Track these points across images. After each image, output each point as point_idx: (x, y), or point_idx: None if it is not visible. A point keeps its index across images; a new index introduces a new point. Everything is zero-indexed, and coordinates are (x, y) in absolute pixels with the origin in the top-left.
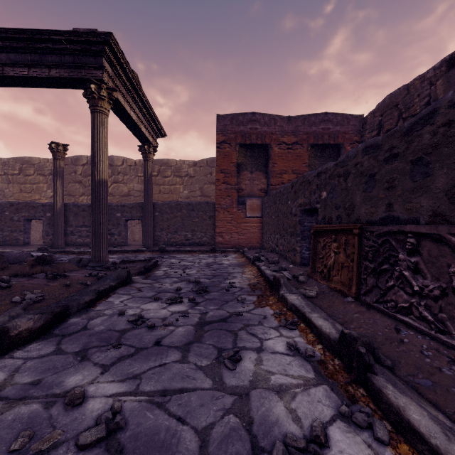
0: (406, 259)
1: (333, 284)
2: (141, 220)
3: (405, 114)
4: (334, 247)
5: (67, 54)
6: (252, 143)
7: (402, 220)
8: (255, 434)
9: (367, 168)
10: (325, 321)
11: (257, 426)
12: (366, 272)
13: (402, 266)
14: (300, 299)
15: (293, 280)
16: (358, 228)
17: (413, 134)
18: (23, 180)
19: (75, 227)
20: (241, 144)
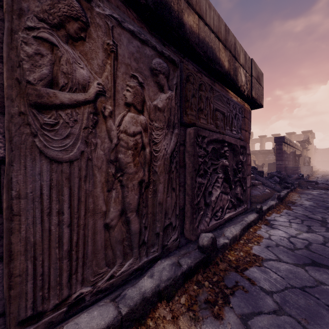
0: None
1: None
2: None
3: None
4: None
5: None
6: None
7: None
8: None
9: None
10: None
11: None
12: None
13: None
14: None
15: None
16: None
17: None
18: None
19: None
20: None
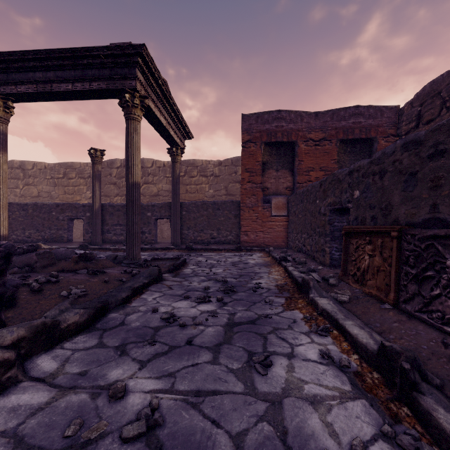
0: None
1: (367, 289)
2: (170, 219)
3: (449, 102)
4: (368, 250)
5: (104, 67)
6: (278, 141)
7: (449, 222)
8: (290, 446)
9: (407, 166)
10: (361, 330)
11: (291, 438)
12: (406, 278)
13: None
14: (332, 304)
15: (323, 282)
16: (397, 230)
17: None
18: (66, 183)
19: (110, 226)
20: (266, 143)
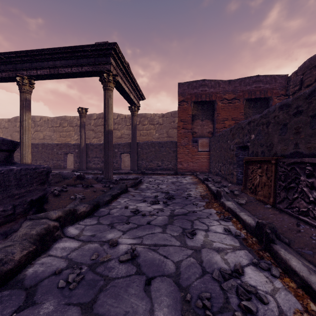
0: (305, 180)
1: (257, 197)
2: (130, 153)
3: None
4: (259, 172)
5: (91, 57)
6: (203, 100)
7: (304, 154)
8: (204, 266)
9: (281, 120)
10: (248, 217)
11: (205, 263)
12: (280, 188)
13: (302, 185)
14: (233, 204)
15: (231, 193)
16: (275, 159)
17: (312, 98)
18: (61, 130)
19: (91, 158)
20: (195, 102)
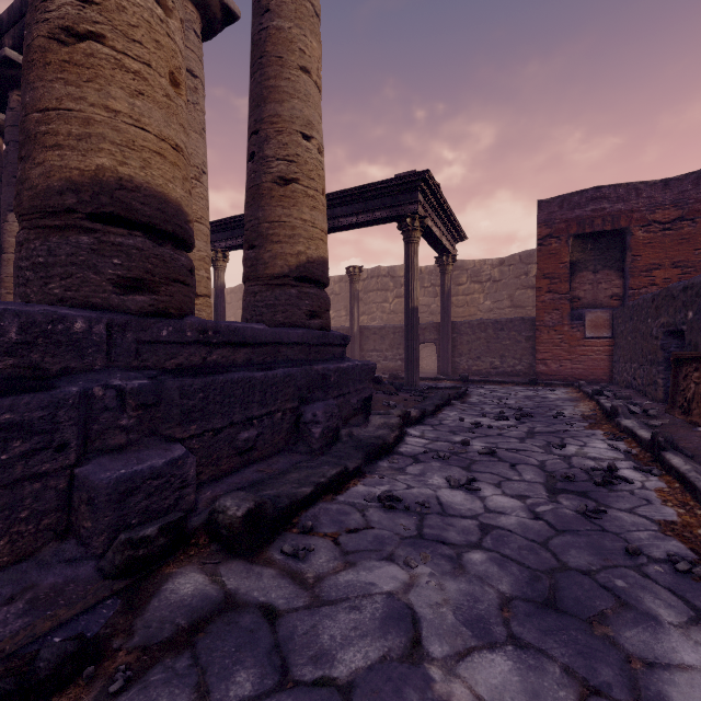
0: None
1: (689, 418)
2: (436, 343)
3: None
4: (694, 377)
5: (387, 196)
6: (596, 231)
7: None
8: (572, 465)
9: None
10: (648, 433)
11: (573, 464)
12: None
13: None
14: (634, 423)
15: (642, 414)
16: None
17: None
18: None
19: (366, 352)
20: (576, 235)
